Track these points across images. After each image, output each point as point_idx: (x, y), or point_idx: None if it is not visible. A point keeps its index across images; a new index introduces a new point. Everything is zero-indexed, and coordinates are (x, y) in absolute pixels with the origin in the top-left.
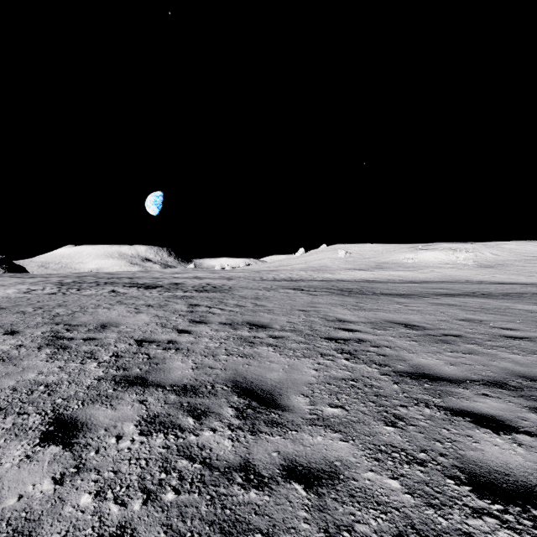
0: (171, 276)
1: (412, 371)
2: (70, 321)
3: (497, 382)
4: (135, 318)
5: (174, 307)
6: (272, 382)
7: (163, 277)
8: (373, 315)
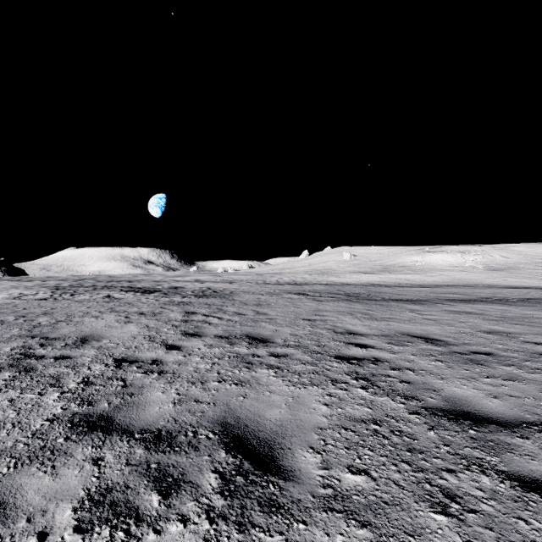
0: (172, 279)
1: (447, 407)
2: (48, 334)
3: None
4: (122, 329)
5: (168, 315)
6: (272, 425)
7: (163, 280)
8: (386, 325)
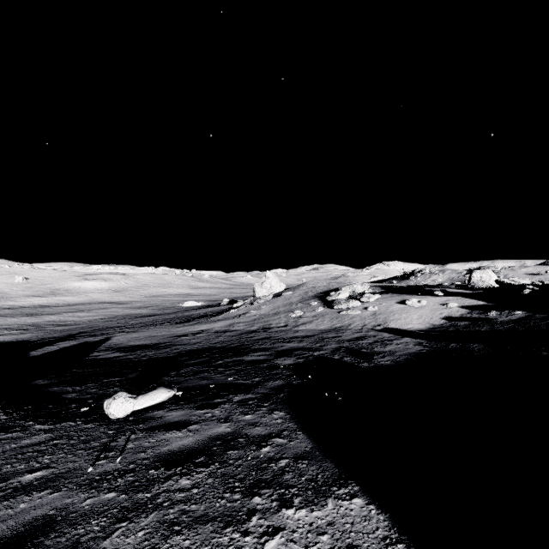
0: None
1: (42, 324)
2: None
3: (51, 324)
4: None
5: None
6: (25, 327)
7: None
8: (40, 320)
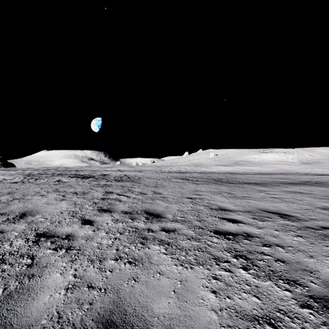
0: (104, 169)
1: None
2: (0, 209)
3: None
4: (56, 206)
5: (92, 194)
6: (159, 326)
7: (98, 170)
8: (247, 202)
